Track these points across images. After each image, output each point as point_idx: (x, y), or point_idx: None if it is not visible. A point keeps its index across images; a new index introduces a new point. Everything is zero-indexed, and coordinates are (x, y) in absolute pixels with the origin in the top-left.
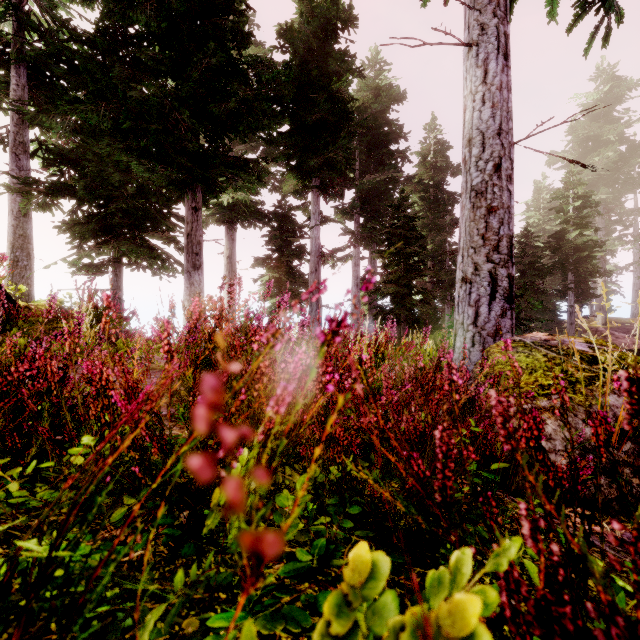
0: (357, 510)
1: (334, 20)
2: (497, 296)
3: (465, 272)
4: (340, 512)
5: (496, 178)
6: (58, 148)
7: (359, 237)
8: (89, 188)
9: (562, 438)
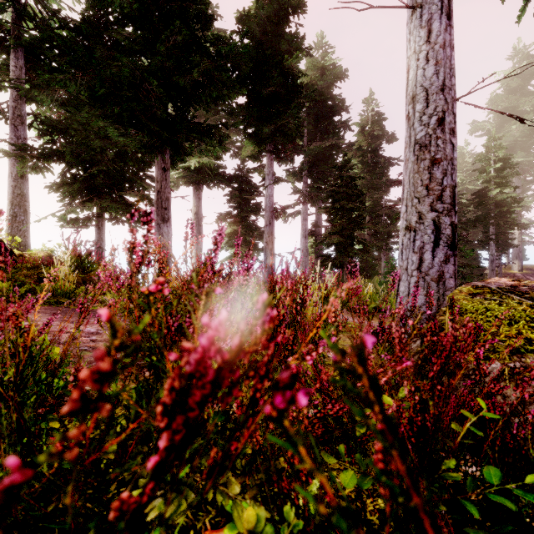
0: None
1: (286, 6)
2: (440, 243)
3: (409, 221)
4: None
5: (440, 131)
6: (49, 120)
7: (307, 196)
8: (75, 153)
9: None
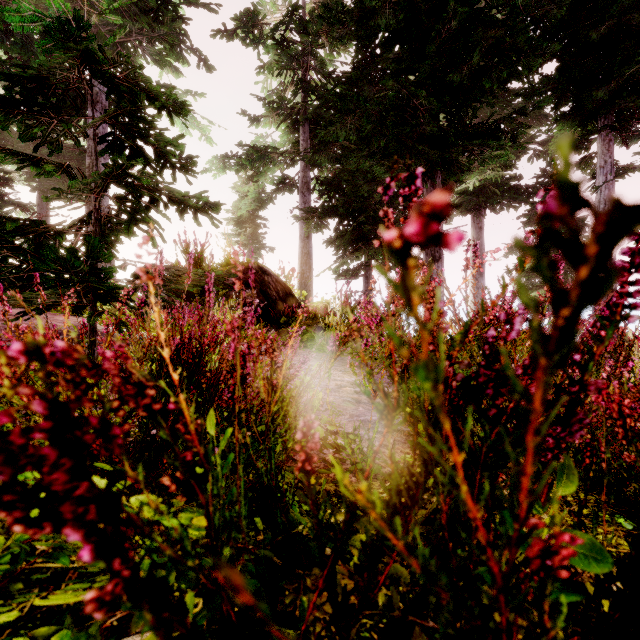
0: None
1: None
2: None
3: None
4: None
5: None
6: (326, 179)
7: None
8: (346, 205)
9: None
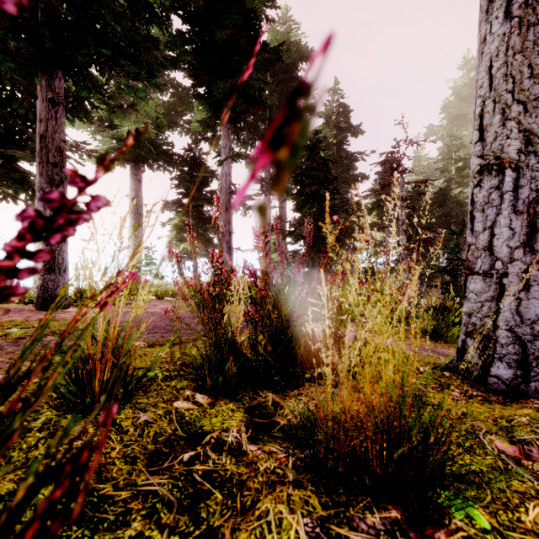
0: None
1: None
2: None
3: (498, 152)
4: None
5: None
6: None
7: (270, 186)
8: None
9: None
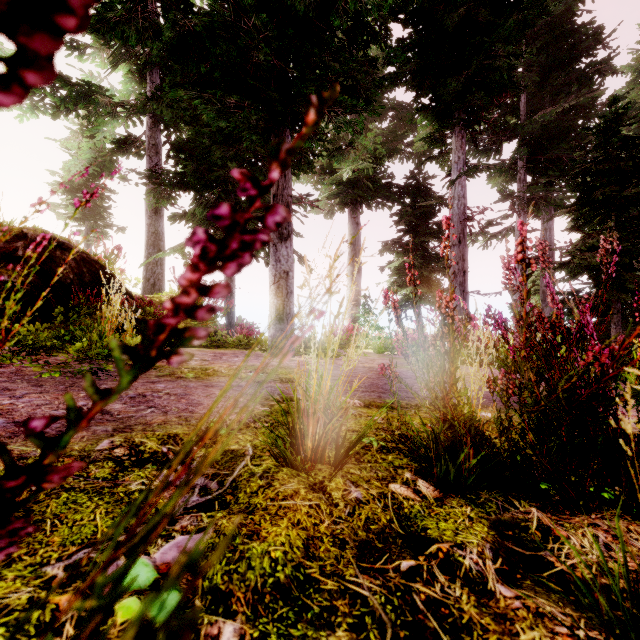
0: None
1: None
2: None
3: None
4: None
5: None
6: (177, 141)
7: (525, 201)
8: (199, 174)
9: None
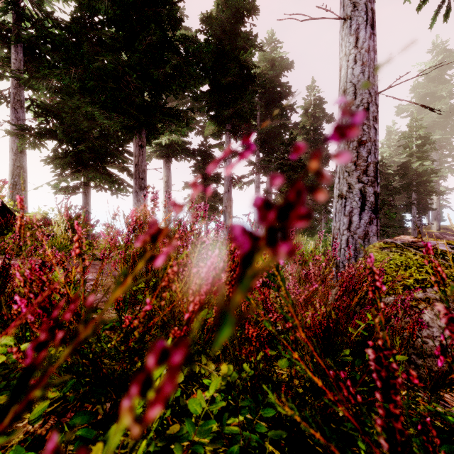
0: (270, 413)
1: (241, 9)
2: (366, 208)
3: (341, 190)
4: (253, 415)
5: (365, 119)
6: (44, 104)
7: (259, 167)
8: (66, 132)
9: (438, 326)
